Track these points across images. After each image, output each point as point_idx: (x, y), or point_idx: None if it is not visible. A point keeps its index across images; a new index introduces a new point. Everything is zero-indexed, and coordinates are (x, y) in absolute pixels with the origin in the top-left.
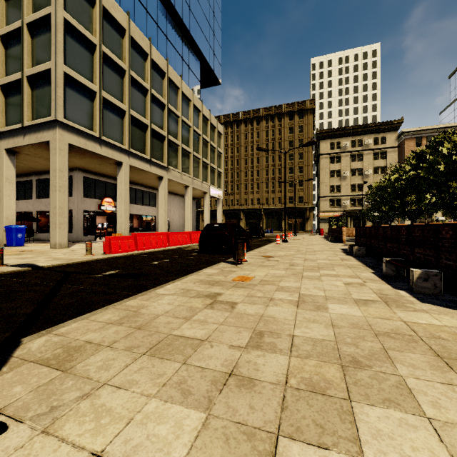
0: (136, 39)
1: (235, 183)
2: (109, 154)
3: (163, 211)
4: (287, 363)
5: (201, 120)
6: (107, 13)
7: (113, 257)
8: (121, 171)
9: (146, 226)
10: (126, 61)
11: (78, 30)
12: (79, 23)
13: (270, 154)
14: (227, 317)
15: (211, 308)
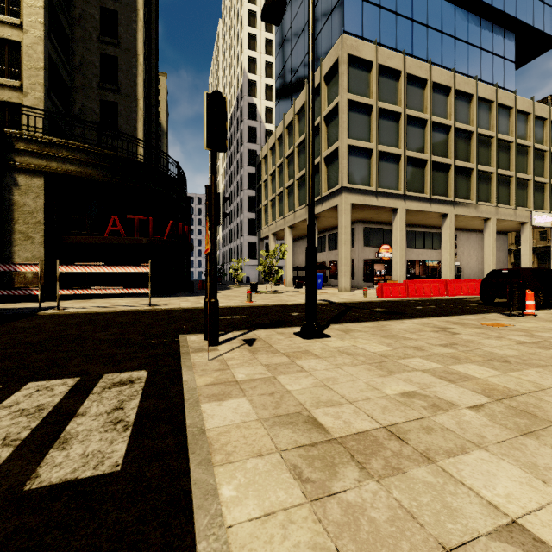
0: (412, 73)
1: None
2: (384, 203)
3: (447, 255)
4: (452, 352)
5: (512, 120)
6: (382, 67)
7: (383, 301)
8: (396, 217)
9: (427, 273)
10: (401, 103)
11: (358, 102)
12: (359, 95)
13: None
14: (441, 336)
15: (435, 332)
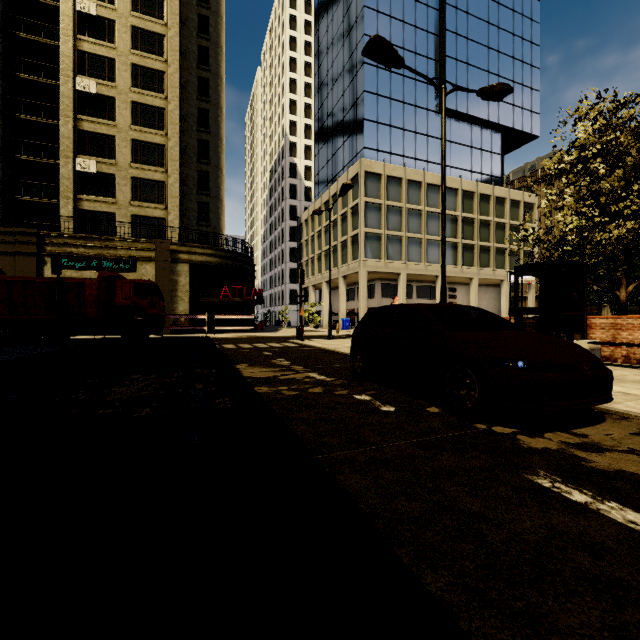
0: (411, 179)
1: None
2: (391, 270)
3: None
4: None
5: (491, 204)
6: (390, 176)
7: None
8: (400, 279)
9: None
10: (403, 200)
11: (372, 202)
12: (373, 197)
13: None
14: None
15: None
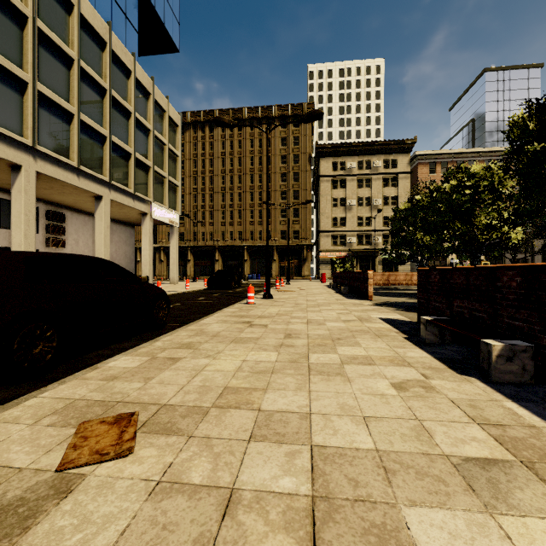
0: None
1: (208, 209)
2: None
3: (21, 237)
4: None
5: (131, 86)
6: None
7: None
8: None
9: None
10: None
11: None
12: None
13: (256, 172)
14: None
15: None
